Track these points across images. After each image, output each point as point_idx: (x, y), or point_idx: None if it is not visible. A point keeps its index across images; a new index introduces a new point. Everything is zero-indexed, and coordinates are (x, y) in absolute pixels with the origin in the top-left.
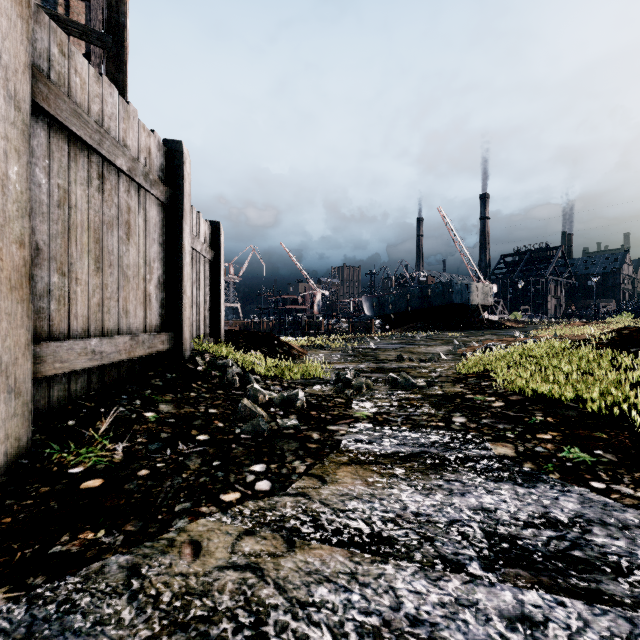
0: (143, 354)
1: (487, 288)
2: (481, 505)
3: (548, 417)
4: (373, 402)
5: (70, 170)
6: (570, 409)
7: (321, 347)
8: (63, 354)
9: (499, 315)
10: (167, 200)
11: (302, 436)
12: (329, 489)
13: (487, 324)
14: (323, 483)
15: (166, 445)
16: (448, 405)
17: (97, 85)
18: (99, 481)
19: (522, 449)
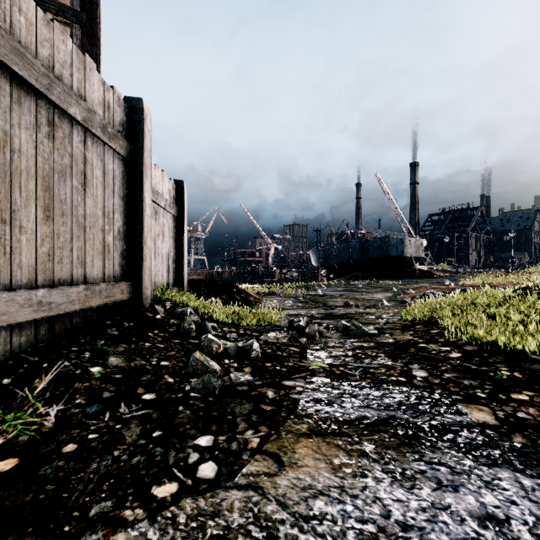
0: (100, 303)
1: (419, 242)
2: (485, 509)
3: (515, 372)
4: (327, 351)
5: (12, 112)
6: (535, 362)
7: (275, 294)
8: (0, 306)
9: (427, 266)
10: (127, 154)
11: (256, 394)
12: (287, 477)
13: (419, 273)
14: (280, 466)
15: (106, 407)
16: (403, 355)
17: (46, 29)
18: (12, 462)
19: (502, 414)
